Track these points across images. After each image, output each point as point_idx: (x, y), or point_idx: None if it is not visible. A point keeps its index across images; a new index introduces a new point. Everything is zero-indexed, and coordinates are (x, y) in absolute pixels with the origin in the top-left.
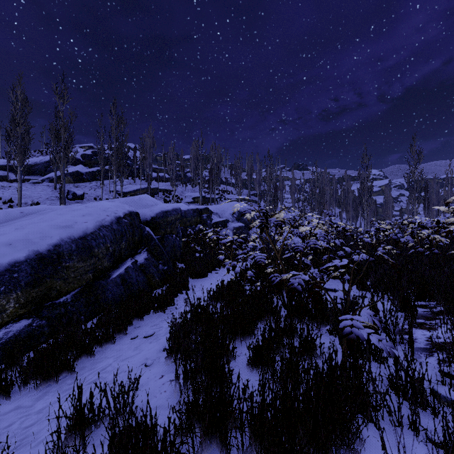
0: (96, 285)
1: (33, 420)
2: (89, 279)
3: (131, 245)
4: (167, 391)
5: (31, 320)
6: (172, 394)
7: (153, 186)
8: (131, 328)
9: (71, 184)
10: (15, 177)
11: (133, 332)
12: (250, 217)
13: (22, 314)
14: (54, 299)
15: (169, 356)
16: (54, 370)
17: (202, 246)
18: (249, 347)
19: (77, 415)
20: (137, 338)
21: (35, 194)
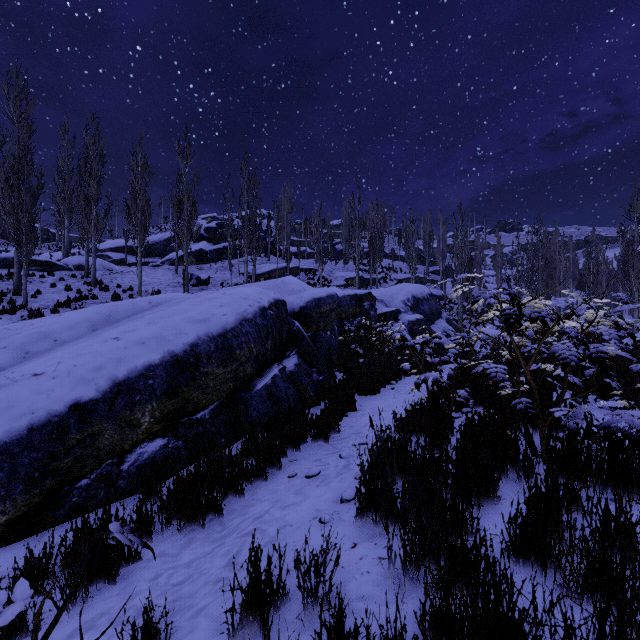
0: (238, 398)
1: (183, 575)
2: (229, 390)
3: (278, 346)
4: (371, 573)
5: (167, 439)
6: (381, 578)
7: (293, 265)
8: (285, 461)
9: (194, 266)
10: (134, 260)
11: (288, 467)
12: (475, 306)
13: (157, 431)
14: (191, 414)
15: (360, 514)
16: (199, 510)
17: (365, 348)
18: (510, 522)
19: (253, 589)
20: (297, 477)
21: (155, 280)
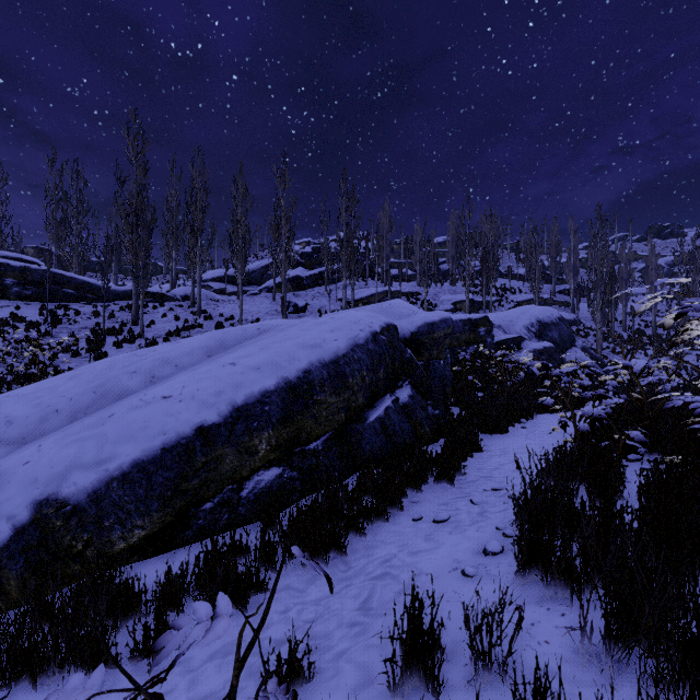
0: (350, 430)
1: (313, 613)
2: (340, 421)
3: (390, 375)
4: (551, 644)
5: (282, 469)
6: (567, 653)
7: (393, 289)
8: (406, 502)
9: (290, 294)
10: (233, 289)
11: (410, 508)
12: (670, 322)
13: (272, 460)
14: (304, 445)
15: (520, 571)
16: (321, 546)
17: (482, 380)
18: None
19: (411, 641)
20: (423, 521)
21: (254, 309)
